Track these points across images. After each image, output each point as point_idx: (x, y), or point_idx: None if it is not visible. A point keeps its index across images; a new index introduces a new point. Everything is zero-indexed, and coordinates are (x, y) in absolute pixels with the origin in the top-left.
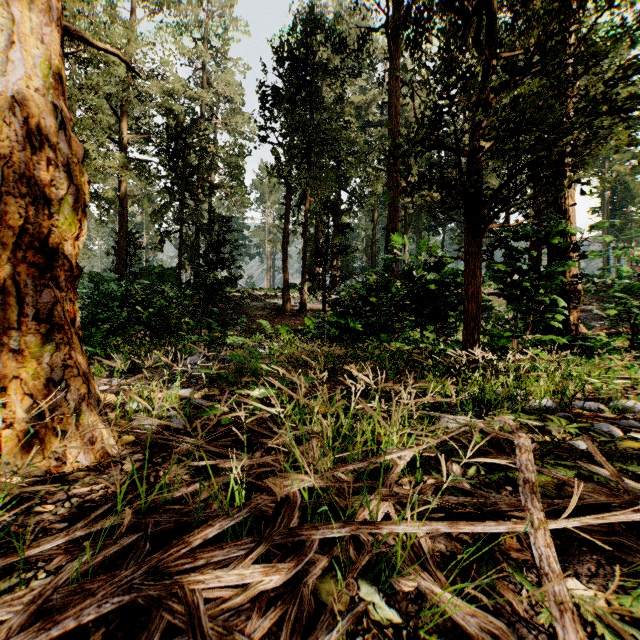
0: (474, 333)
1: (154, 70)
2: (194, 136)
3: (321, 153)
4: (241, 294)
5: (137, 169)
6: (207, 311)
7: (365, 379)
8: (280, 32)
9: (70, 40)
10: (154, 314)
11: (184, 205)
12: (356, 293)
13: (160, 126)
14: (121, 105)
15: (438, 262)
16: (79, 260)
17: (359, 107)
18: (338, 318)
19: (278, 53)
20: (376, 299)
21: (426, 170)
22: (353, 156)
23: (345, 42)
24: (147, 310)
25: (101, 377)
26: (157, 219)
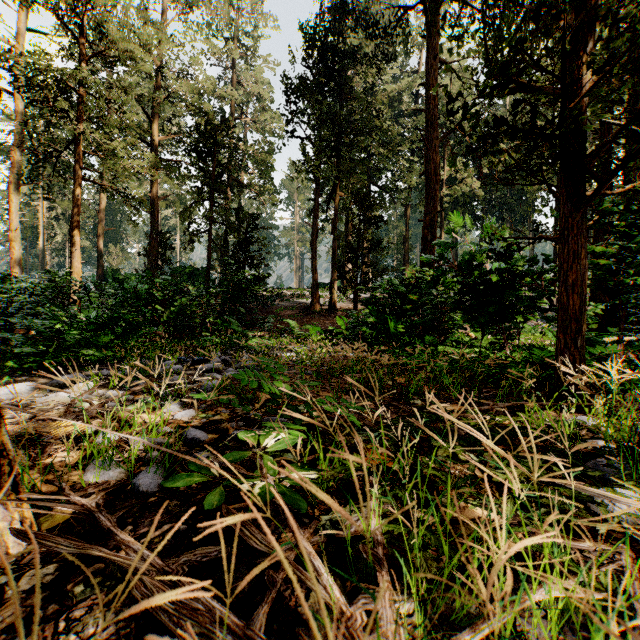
0: (576, 337)
1: (183, 70)
2: (222, 134)
3: (351, 145)
4: (269, 294)
5: (167, 169)
6: (235, 311)
7: (490, 444)
8: (309, 21)
9: (100, 39)
10: (176, 313)
11: (213, 204)
12: (393, 290)
13: (190, 127)
14: (152, 106)
15: (511, 245)
16: (117, 262)
17: (391, 97)
18: (375, 317)
19: (307, 42)
20: (416, 296)
21: (514, 107)
22: (385, 147)
23: (377, 24)
24: (169, 309)
25: (22, 411)
26: (186, 219)
